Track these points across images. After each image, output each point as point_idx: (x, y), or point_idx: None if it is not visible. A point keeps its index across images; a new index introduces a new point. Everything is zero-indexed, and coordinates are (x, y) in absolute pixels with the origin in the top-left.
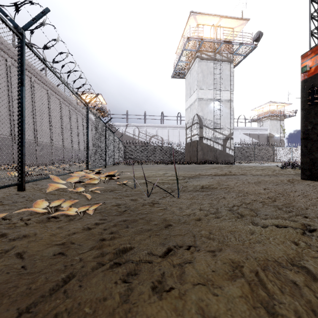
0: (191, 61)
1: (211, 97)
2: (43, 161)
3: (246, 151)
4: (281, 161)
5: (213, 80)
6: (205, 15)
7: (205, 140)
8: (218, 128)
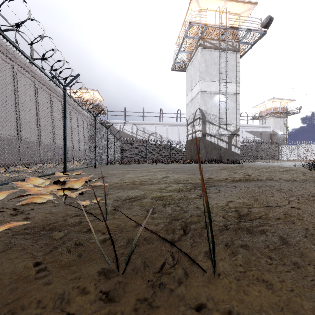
0: (192, 51)
1: (215, 90)
2: (28, 160)
3: (249, 150)
4: (287, 160)
5: (219, 70)
6: None
7: (209, 137)
8: (224, 124)
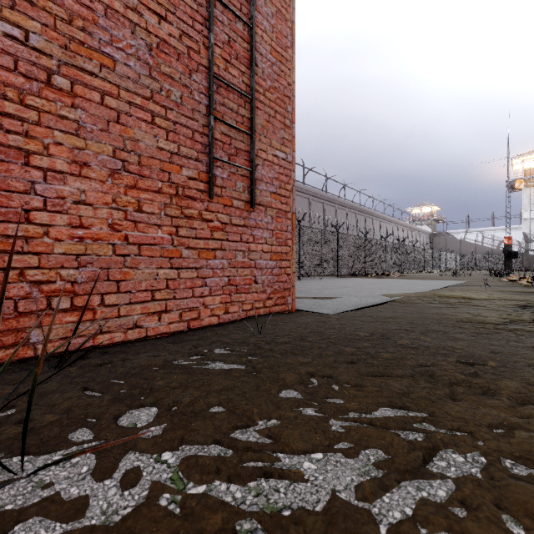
0: None
1: None
2: None
3: None
4: None
5: (530, 209)
6: (527, 156)
7: (532, 252)
8: None
